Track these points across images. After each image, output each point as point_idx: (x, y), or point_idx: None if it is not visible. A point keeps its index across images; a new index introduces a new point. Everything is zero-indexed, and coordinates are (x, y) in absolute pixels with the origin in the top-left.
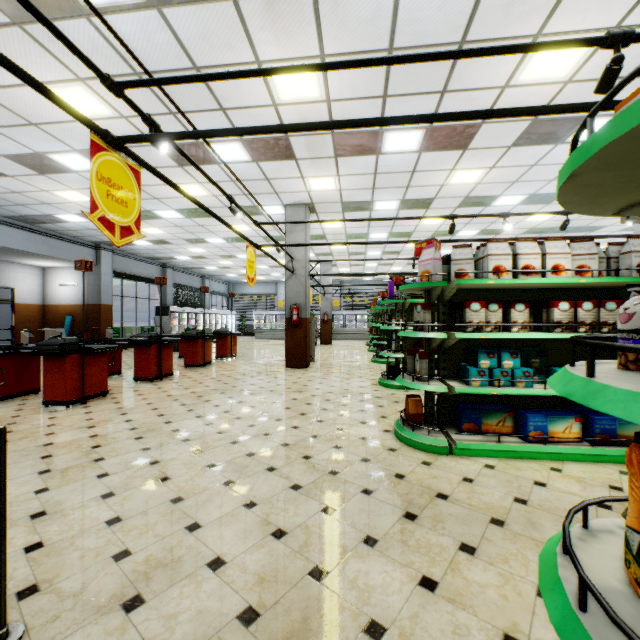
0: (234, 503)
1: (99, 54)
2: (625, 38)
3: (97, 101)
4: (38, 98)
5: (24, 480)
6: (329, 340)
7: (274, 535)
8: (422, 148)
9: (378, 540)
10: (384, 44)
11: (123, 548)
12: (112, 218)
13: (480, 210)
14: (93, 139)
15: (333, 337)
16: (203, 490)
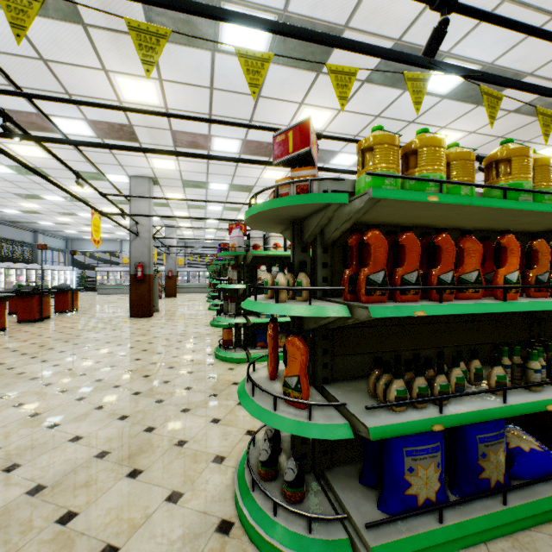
0: (87, 409)
1: None
2: (319, 136)
3: None
4: None
5: None
6: (173, 293)
7: (120, 419)
8: (241, 152)
9: (191, 409)
10: (207, 84)
11: None
12: None
13: None
14: None
15: (178, 291)
16: (58, 406)
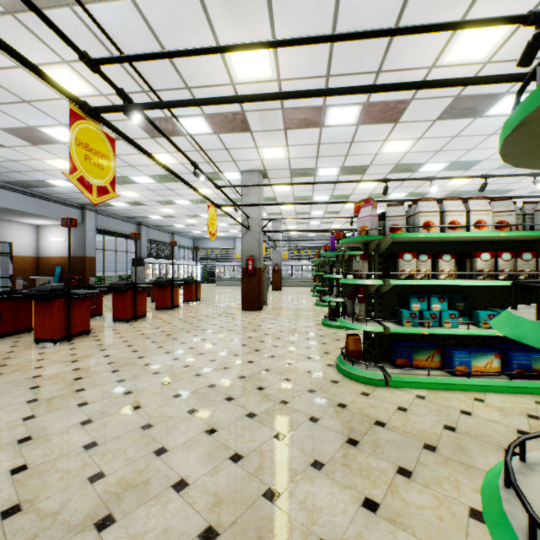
0: (197, 429)
1: (81, 39)
2: None
3: (80, 81)
4: (30, 78)
5: (14, 408)
6: (279, 287)
7: (232, 459)
8: (359, 121)
9: (324, 464)
10: (327, 29)
11: (98, 470)
12: (90, 179)
13: (408, 175)
14: (72, 109)
15: (282, 284)
16: (170, 418)
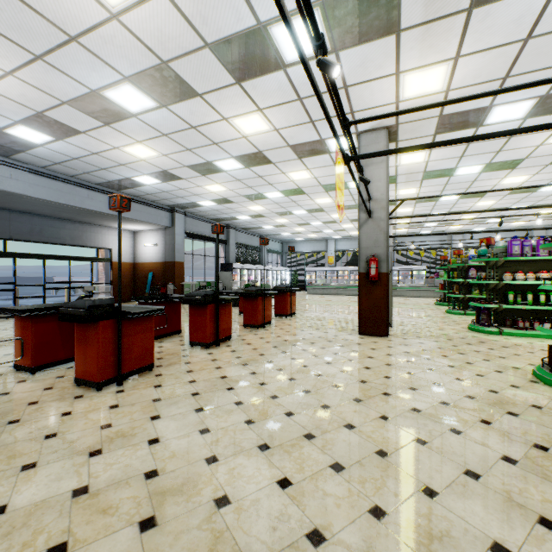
0: None
1: None
2: None
3: None
4: None
5: None
6: None
7: None
8: None
9: None
10: None
11: None
12: None
13: None
14: None
15: None
16: None
